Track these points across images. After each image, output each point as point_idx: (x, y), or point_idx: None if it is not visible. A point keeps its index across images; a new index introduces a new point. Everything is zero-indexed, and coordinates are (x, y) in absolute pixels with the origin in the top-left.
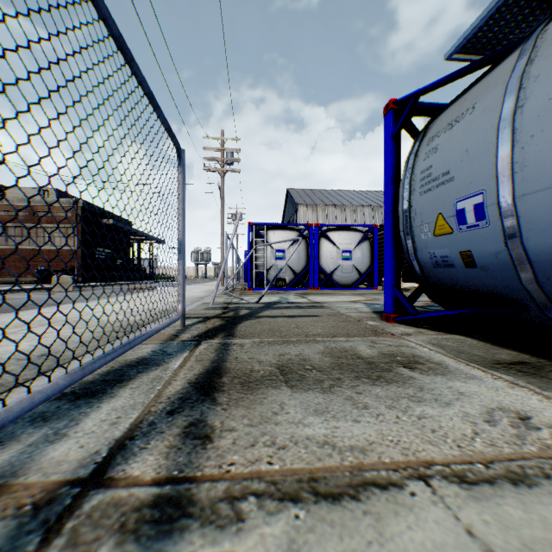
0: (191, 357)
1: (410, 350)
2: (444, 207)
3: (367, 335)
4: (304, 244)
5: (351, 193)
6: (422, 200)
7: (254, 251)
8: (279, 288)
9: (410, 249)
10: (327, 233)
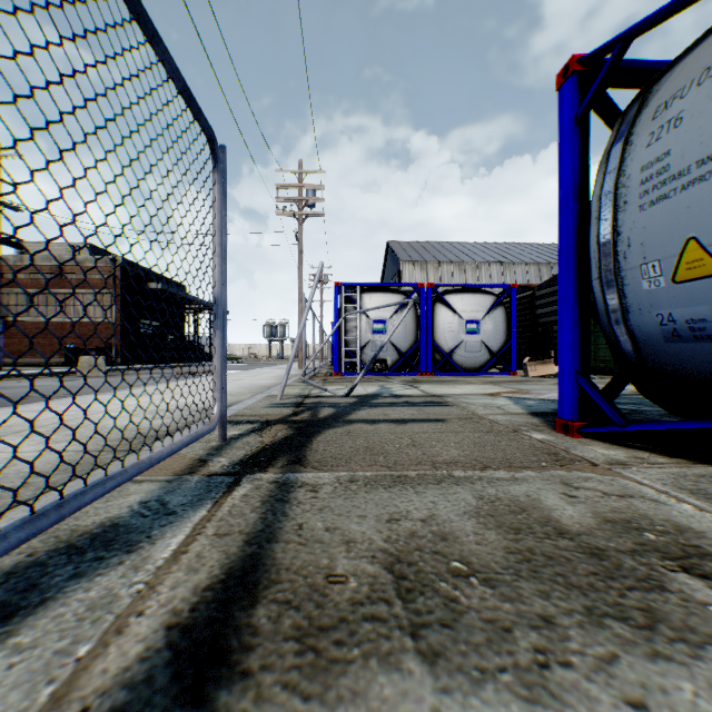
0: (210, 523)
1: (656, 510)
2: (703, 224)
3: (546, 466)
4: (412, 312)
5: (472, 246)
6: (644, 219)
7: (343, 322)
8: (377, 373)
9: (612, 310)
10: (444, 296)
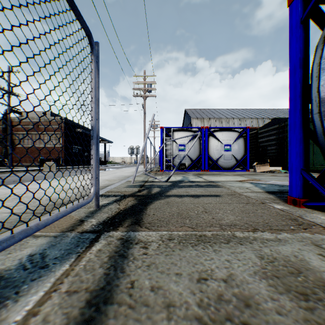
0: (67, 278)
1: None
2: None
3: (295, 229)
4: (198, 140)
5: (225, 110)
6: None
7: (164, 145)
8: (181, 170)
9: None
10: (213, 133)
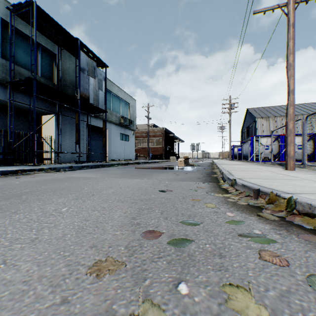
0: None
1: None
2: None
3: None
4: (277, 143)
5: None
6: None
7: (254, 146)
8: (265, 161)
9: None
10: None
